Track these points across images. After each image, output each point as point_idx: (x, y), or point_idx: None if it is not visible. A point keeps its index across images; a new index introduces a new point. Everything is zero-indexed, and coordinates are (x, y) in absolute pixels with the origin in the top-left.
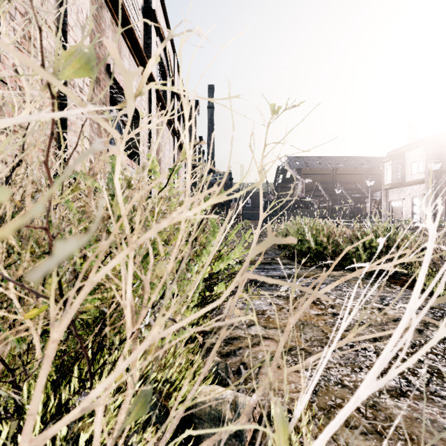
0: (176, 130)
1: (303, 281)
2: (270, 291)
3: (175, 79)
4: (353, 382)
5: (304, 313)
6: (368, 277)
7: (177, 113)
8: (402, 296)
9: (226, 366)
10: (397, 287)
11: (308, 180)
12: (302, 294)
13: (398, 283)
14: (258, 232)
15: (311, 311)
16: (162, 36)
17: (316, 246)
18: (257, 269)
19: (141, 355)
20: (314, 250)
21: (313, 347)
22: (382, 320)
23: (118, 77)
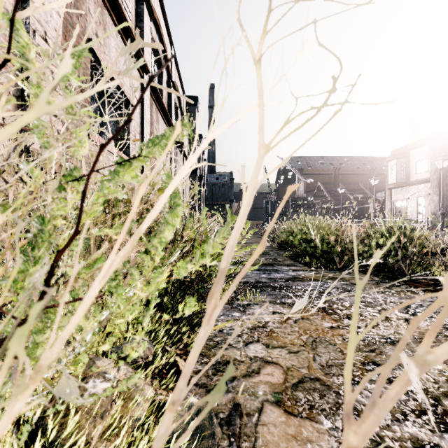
0: (173, 124)
1: (382, 315)
2: (273, 297)
3: (172, 70)
4: (399, 442)
5: (315, 325)
6: (384, 280)
7: (175, 108)
8: (429, 303)
9: (211, 416)
10: (420, 292)
11: (310, 180)
12: (311, 300)
13: (419, 287)
14: (253, 186)
15: (323, 323)
16: (157, 23)
17: (322, 245)
18: (258, 270)
19: (58, 418)
20: (320, 250)
21: (333, 377)
22: (413, 335)
23: (101, 55)
